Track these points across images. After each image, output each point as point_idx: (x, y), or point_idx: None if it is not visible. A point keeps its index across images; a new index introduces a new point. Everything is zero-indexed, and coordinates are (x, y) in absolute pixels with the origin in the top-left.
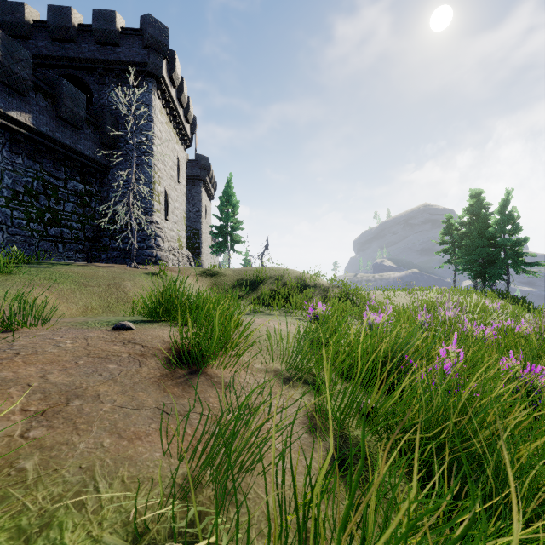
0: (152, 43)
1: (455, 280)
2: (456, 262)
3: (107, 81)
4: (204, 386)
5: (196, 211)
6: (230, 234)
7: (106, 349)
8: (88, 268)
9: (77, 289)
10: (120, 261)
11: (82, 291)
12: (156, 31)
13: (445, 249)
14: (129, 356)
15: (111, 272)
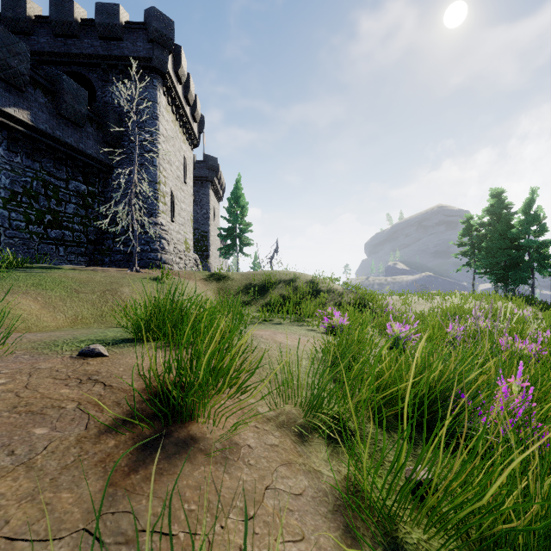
0: (156, 37)
1: (474, 284)
2: (476, 265)
3: (111, 77)
4: (181, 461)
5: (204, 213)
6: (238, 236)
7: (49, 394)
8: (85, 273)
9: (68, 297)
10: (123, 265)
11: (73, 299)
12: (161, 24)
13: (463, 251)
14: (76, 407)
15: (109, 277)
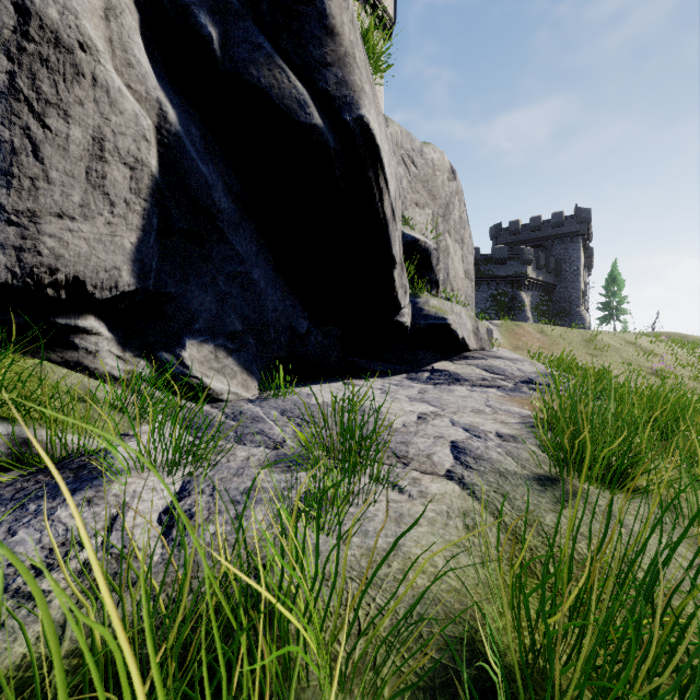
0: (582, 221)
1: None
2: None
3: (555, 243)
4: None
5: None
6: (615, 308)
7: None
8: None
9: None
10: None
11: None
12: (585, 214)
13: None
14: None
15: None
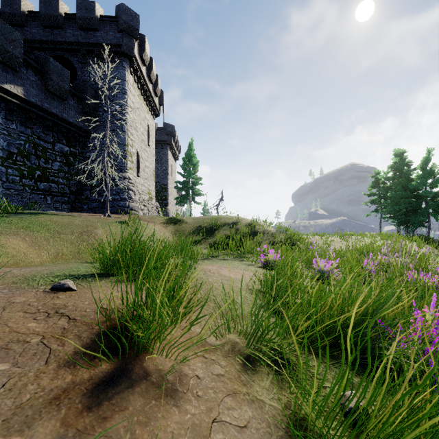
0: (125, 28)
1: (380, 226)
2: (383, 211)
3: (89, 60)
4: (133, 396)
5: (163, 170)
6: (191, 188)
7: (17, 328)
8: (67, 217)
9: (51, 237)
10: (99, 211)
11: (55, 239)
12: (128, 17)
13: (372, 200)
14: (40, 341)
15: (86, 221)
